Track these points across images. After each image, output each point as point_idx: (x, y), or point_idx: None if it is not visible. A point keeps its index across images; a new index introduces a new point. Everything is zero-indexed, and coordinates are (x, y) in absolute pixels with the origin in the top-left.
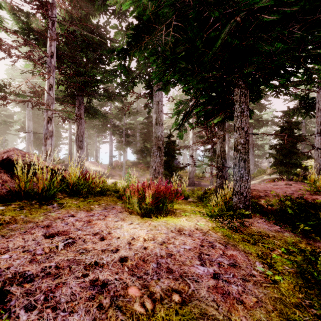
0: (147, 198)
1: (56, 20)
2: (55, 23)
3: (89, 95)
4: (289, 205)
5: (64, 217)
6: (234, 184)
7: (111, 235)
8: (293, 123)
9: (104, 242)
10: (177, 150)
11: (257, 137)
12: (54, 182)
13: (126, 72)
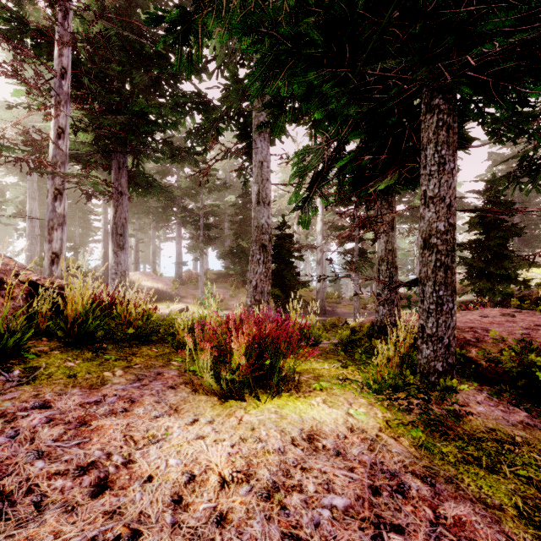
0: (234, 355)
1: (71, 7)
2: (71, 15)
3: (137, 152)
4: (537, 363)
5: (19, 412)
6: (424, 319)
7: (129, 472)
8: (502, 204)
9: (102, 501)
10: (297, 251)
11: None
12: (37, 315)
13: (202, 109)
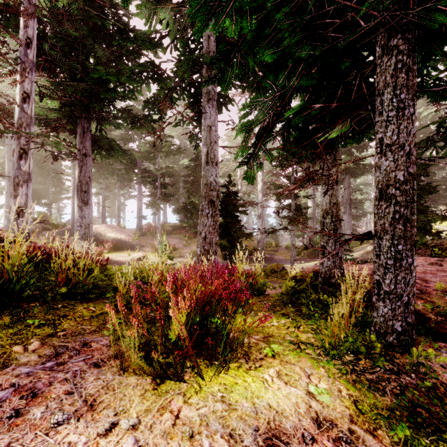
0: (173, 325)
1: None
2: None
3: (100, 119)
4: None
5: None
6: (380, 274)
7: None
8: (417, 166)
9: None
10: (241, 206)
11: (354, 190)
12: None
13: (157, 78)
